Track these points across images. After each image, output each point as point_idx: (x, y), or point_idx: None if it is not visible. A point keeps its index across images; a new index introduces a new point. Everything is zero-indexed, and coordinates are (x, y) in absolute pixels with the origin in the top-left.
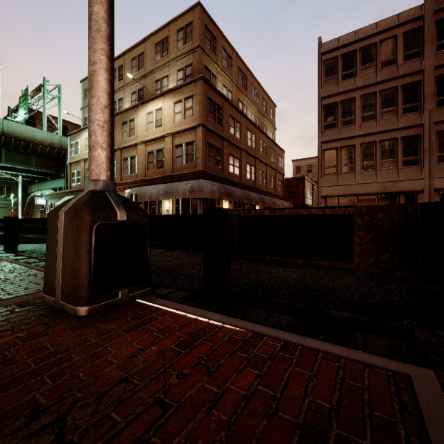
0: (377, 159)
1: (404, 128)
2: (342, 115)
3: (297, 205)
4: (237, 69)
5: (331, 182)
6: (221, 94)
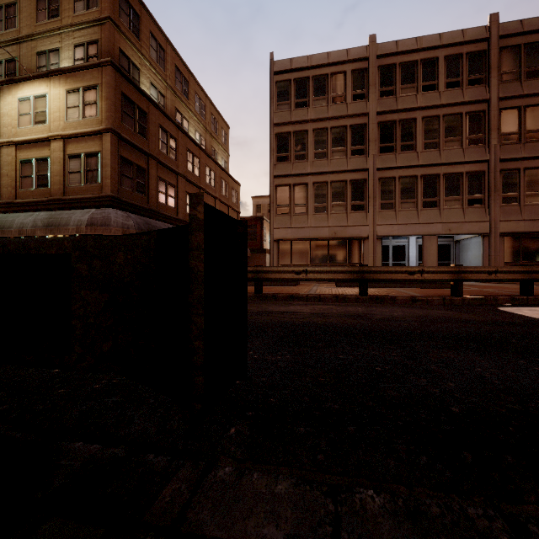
0: (329, 201)
1: (353, 171)
2: (295, 148)
3: (255, 250)
4: (174, 68)
5: (284, 224)
6: (145, 94)
